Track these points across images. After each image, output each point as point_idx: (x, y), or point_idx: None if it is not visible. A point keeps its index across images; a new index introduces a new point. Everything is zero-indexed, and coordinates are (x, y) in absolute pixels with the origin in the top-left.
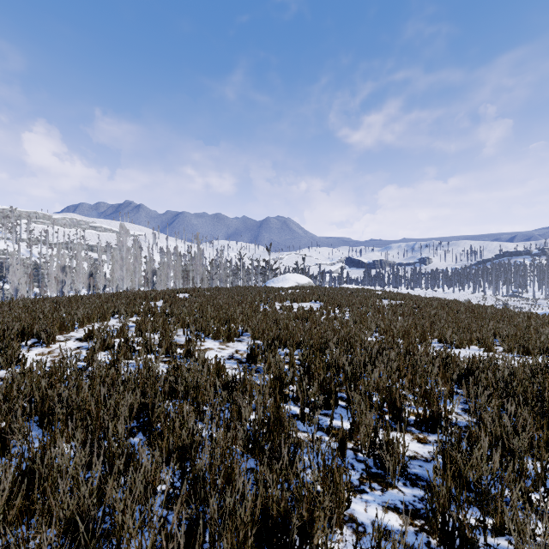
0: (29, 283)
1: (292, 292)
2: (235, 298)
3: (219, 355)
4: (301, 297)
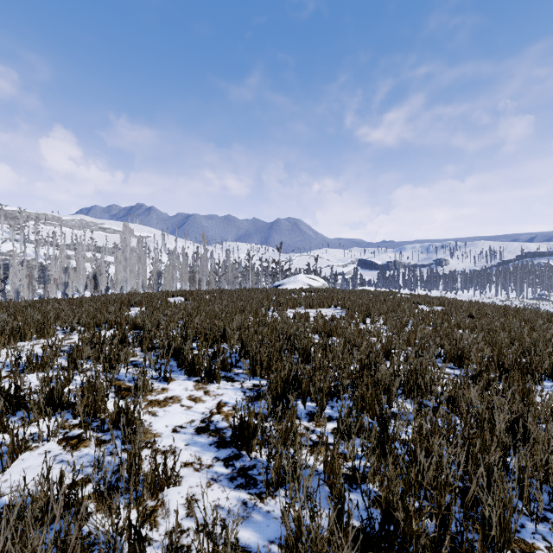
0: (28, 285)
1: (306, 296)
2: (237, 304)
3: (183, 419)
4: (318, 301)
